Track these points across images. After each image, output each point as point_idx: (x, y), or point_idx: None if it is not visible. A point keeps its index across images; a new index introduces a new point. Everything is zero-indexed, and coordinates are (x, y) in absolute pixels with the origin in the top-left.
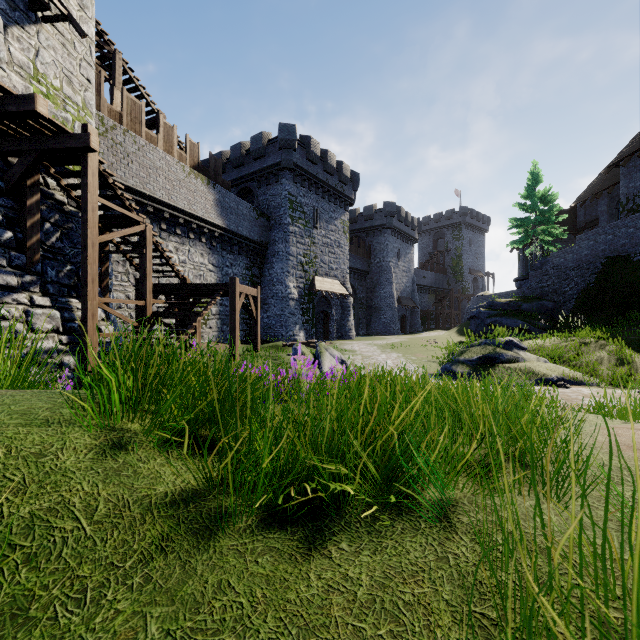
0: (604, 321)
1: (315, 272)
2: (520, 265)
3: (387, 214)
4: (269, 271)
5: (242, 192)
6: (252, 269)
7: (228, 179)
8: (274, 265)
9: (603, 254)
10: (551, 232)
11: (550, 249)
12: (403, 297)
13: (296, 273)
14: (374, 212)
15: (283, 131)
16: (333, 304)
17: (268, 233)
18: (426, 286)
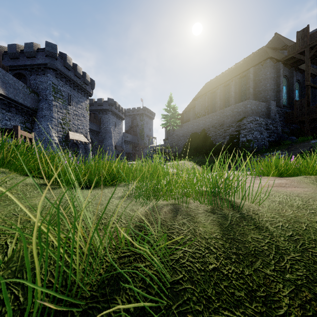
0: (190, 155)
1: (69, 129)
2: (165, 134)
3: (109, 104)
4: (38, 126)
5: (17, 75)
6: (26, 123)
7: (5, 64)
8: (42, 122)
9: (190, 131)
10: (175, 122)
11: (175, 128)
12: (117, 145)
13: (57, 128)
14: (103, 102)
15: (48, 46)
16: (80, 147)
17: (37, 103)
18: (128, 141)
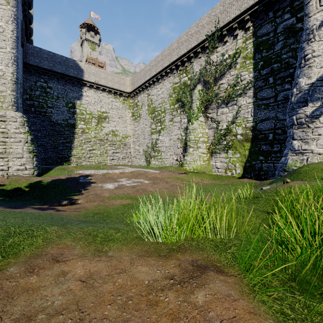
0: None
1: None
2: None
3: None
4: None
5: None
6: None
7: None
8: None
9: None
10: None
11: None
12: None
13: None
14: None
15: None
16: None
17: None
18: None
